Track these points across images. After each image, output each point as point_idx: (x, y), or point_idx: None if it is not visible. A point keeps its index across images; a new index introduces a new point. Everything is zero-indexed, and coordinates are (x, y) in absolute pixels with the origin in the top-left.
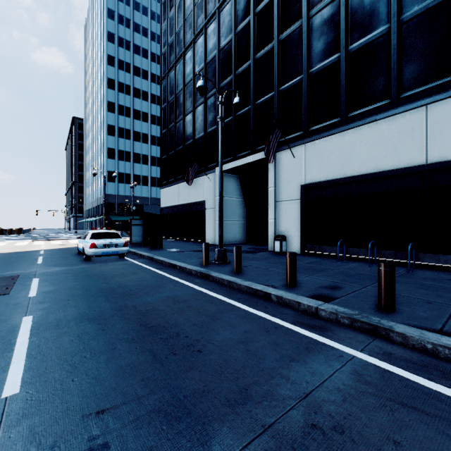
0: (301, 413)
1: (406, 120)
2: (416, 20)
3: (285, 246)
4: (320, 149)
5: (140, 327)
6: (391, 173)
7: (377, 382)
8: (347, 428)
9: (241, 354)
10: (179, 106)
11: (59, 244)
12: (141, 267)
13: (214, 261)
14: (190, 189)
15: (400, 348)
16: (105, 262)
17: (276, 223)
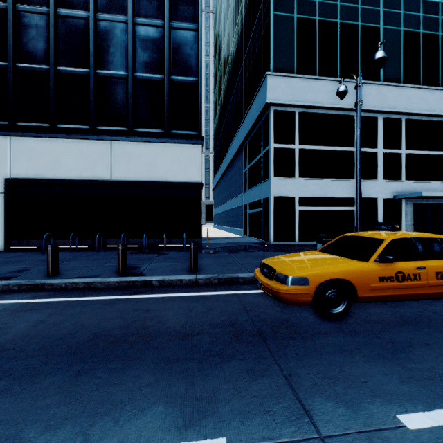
0: None
1: (100, 146)
2: (106, 79)
3: None
4: (29, 147)
5: None
6: (90, 182)
7: (16, 308)
8: None
9: None
10: None
11: None
12: None
13: None
14: None
15: (48, 291)
16: None
17: None
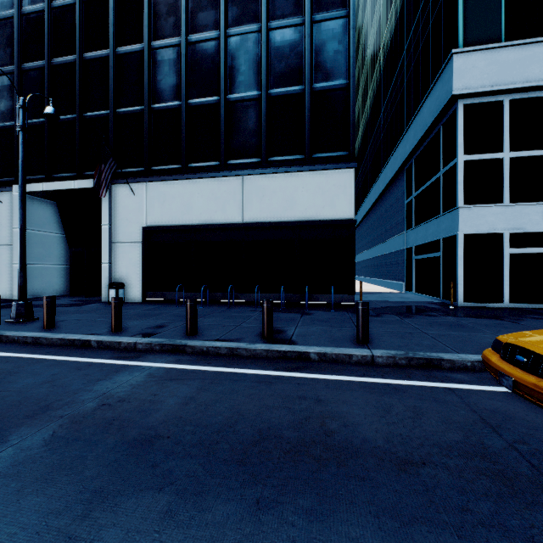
0: (97, 402)
1: (230, 184)
2: (237, 104)
3: (122, 294)
4: (163, 191)
5: None
6: (221, 226)
7: (162, 374)
8: (128, 399)
9: (45, 389)
10: None
11: None
12: None
13: (10, 319)
14: None
15: (189, 355)
16: None
17: (112, 268)
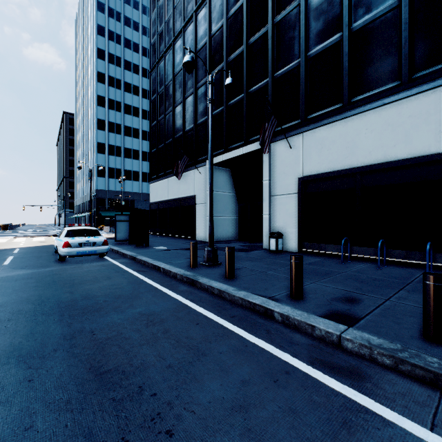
0: None
1: (419, 103)
2: None
3: (281, 244)
4: (320, 138)
5: (88, 373)
6: (402, 163)
7: None
8: None
9: (238, 441)
10: (168, 97)
11: (40, 241)
12: (120, 269)
13: (203, 262)
14: (180, 184)
15: None
16: (81, 263)
17: (271, 218)
